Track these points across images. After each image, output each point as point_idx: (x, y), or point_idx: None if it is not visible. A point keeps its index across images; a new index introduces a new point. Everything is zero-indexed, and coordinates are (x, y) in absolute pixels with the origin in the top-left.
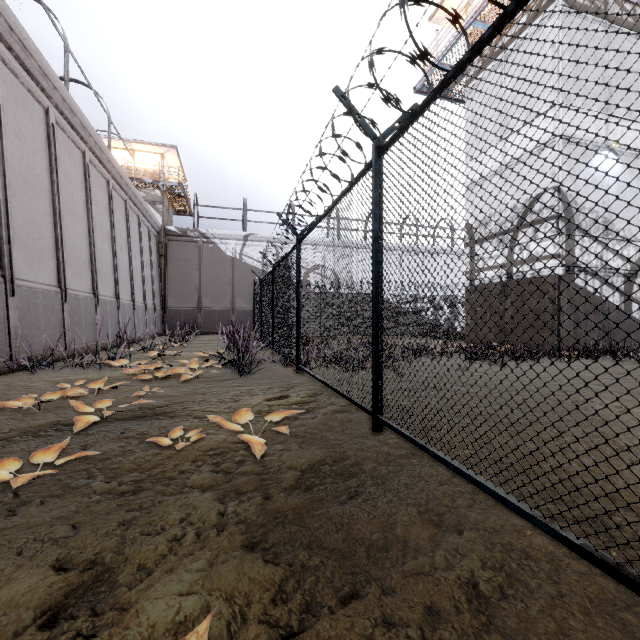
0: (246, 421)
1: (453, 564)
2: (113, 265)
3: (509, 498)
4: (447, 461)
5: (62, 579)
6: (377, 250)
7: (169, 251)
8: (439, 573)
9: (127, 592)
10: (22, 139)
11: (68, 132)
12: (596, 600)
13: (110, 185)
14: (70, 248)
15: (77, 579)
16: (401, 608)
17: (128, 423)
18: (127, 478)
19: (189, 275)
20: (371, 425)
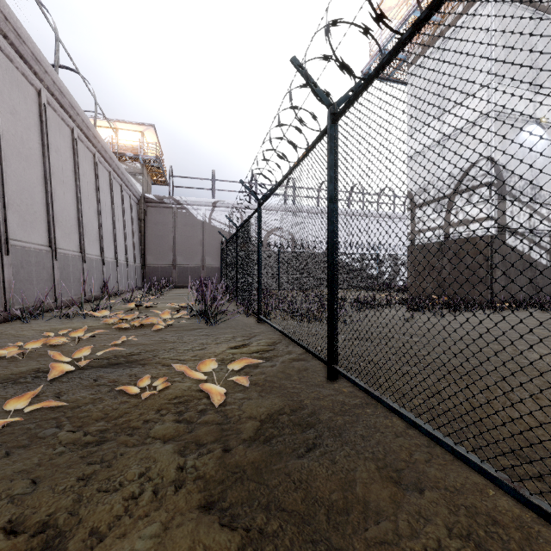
0: (209, 370)
1: (417, 530)
2: (98, 228)
3: (471, 457)
4: (403, 414)
5: (10, 545)
6: (332, 210)
7: (148, 216)
8: (404, 542)
9: None
10: (16, 116)
11: (58, 111)
12: None
13: (96, 158)
14: (60, 212)
15: (25, 546)
16: None
17: (102, 370)
18: (93, 427)
19: (165, 236)
20: (326, 373)
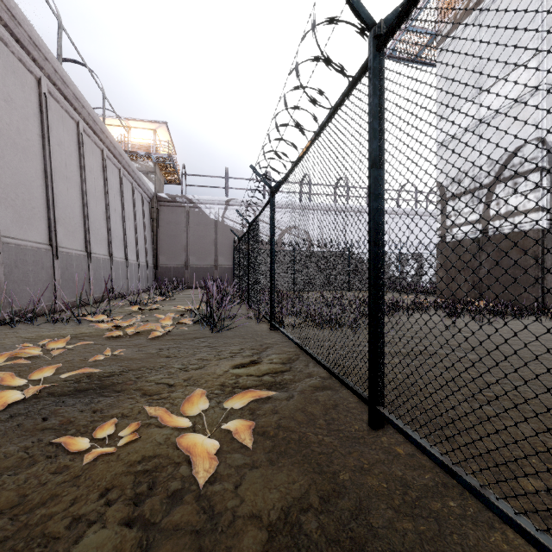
0: (198, 410)
1: None
2: (107, 226)
3: None
4: (550, 550)
5: None
6: (376, 179)
7: (160, 215)
8: None
9: None
10: (12, 104)
11: (61, 102)
12: None
13: (104, 154)
14: (62, 209)
15: None
16: None
17: (62, 401)
18: None
19: (178, 236)
20: (364, 414)
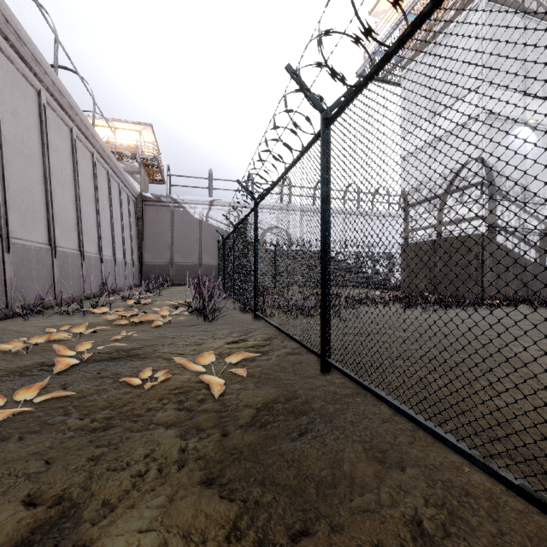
0: (208, 363)
1: (397, 501)
2: (97, 226)
3: (448, 437)
4: (389, 401)
5: (30, 515)
6: (325, 210)
7: (145, 214)
8: (384, 510)
9: (90, 528)
10: (17, 117)
11: (57, 111)
12: (535, 539)
13: (94, 157)
14: (59, 211)
15: (44, 515)
16: (349, 546)
17: (104, 364)
18: (99, 415)
19: (162, 235)
20: (319, 366)
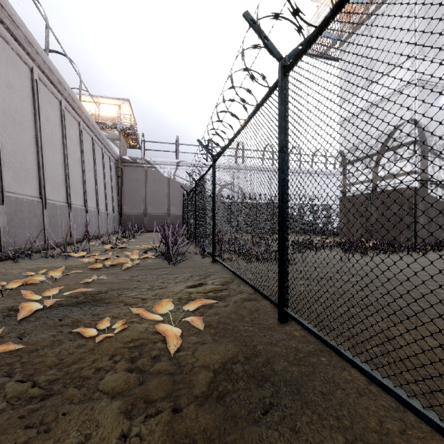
0: (166, 311)
1: None
2: (83, 183)
3: None
4: (366, 371)
5: None
6: (283, 159)
7: (124, 173)
8: None
9: None
10: (12, 89)
11: (48, 86)
12: None
13: (80, 126)
14: (49, 170)
15: None
16: None
17: (69, 309)
18: (43, 376)
19: (138, 190)
20: (276, 314)
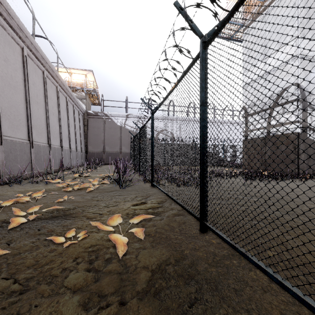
0: (117, 224)
1: None
2: (59, 129)
3: None
4: (269, 273)
5: None
6: (203, 111)
7: (89, 123)
8: None
9: None
10: (8, 62)
11: (34, 60)
12: None
13: (58, 89)
14: (35, 120)
15: None
16: None
17: (46, 222)
18: (23, 275)
19: (99, 135)
20: (198, 226)
